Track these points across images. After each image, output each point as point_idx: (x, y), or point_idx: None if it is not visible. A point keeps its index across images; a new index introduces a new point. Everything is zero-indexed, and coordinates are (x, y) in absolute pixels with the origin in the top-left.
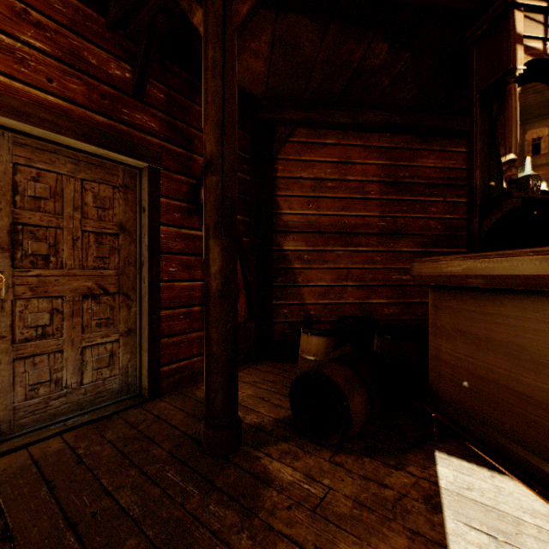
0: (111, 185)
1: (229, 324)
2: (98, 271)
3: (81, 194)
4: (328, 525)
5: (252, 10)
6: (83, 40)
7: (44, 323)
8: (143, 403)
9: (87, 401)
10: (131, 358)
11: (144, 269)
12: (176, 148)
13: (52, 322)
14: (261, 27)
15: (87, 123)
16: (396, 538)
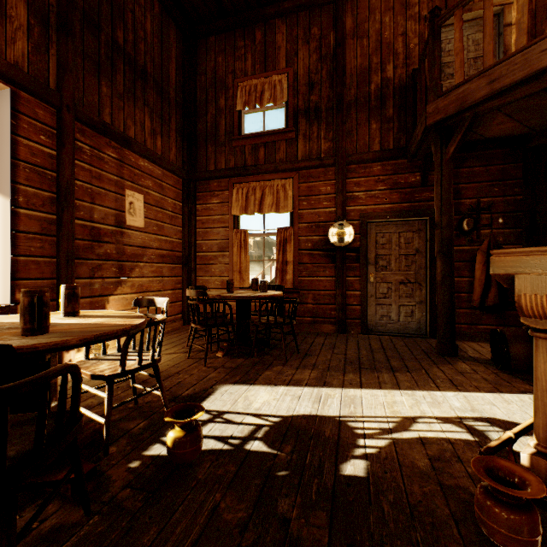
0: (412, 231)
1: (445, 296)
2: (405, 272)
3: (398, 239)
4: (460, 374)
5: (457, 145)
6: (398, 175)
7: (385, 293)
8: (425, 338)
9: (401, 329)
10: (422, 316)
11: (427, 271)
12: None
13: (388, 293)
14: (492, 117)
15: (399, 209)
16: (484, 385)
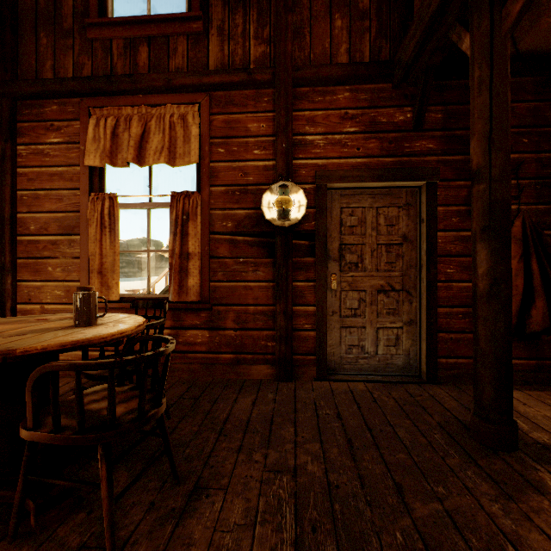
0: (396, 206)
1: (498, 324)
2: (387, 273)
3: (376, 218)
4: None
5: None
6: (377, 109)
7: (355, 307)
8: (421, 383)
9: (380, 367)
10: (412, 344)
11: (422, 271)
12: (453, 157)
13: (359, 307)
14: None
15: (380, 167)
16: None
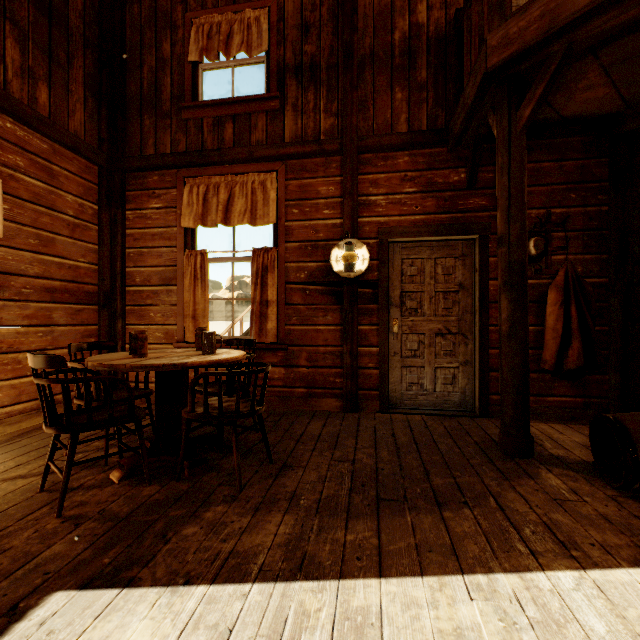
0: (453, 257)
1: (516, 358)
2: (444, 318)
3: (434, 268)
4: (558, 507)
5: (537, 105)
6: (434, 171)
7: (414, 349)
8: (474, 417)
9: (438, 403)
10: (468, 383)
11: (476, 316)
12: None
13: (419, 349)
14: (581, 71)
15: (436, 223)
16: (613, 538)
